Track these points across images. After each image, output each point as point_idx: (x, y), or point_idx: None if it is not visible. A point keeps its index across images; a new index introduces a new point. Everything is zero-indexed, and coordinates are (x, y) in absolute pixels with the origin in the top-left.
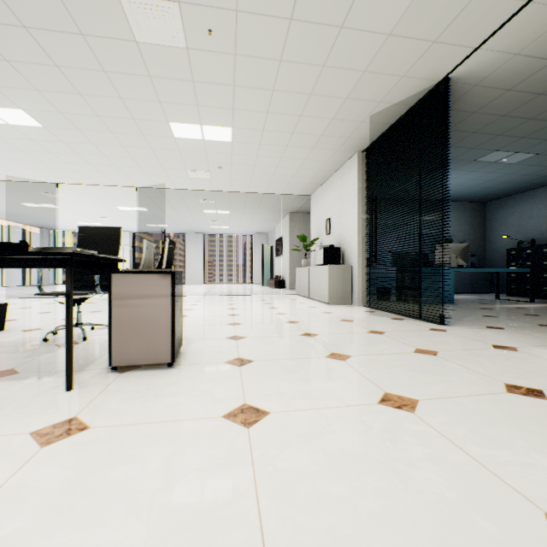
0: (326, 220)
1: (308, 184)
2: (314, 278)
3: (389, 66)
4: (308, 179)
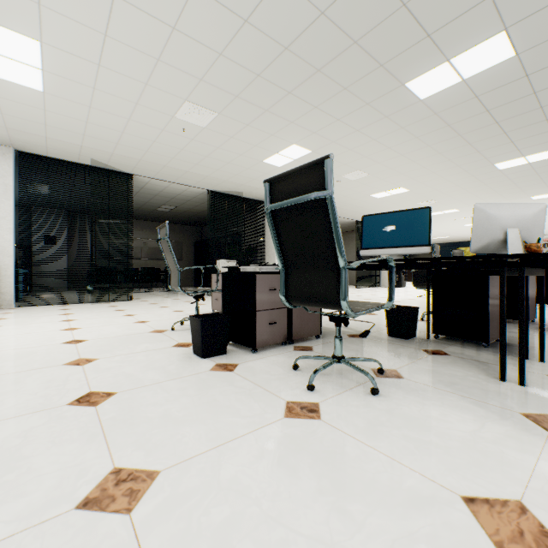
0: None
1: None
2: None
3: (144, 165)
4: None
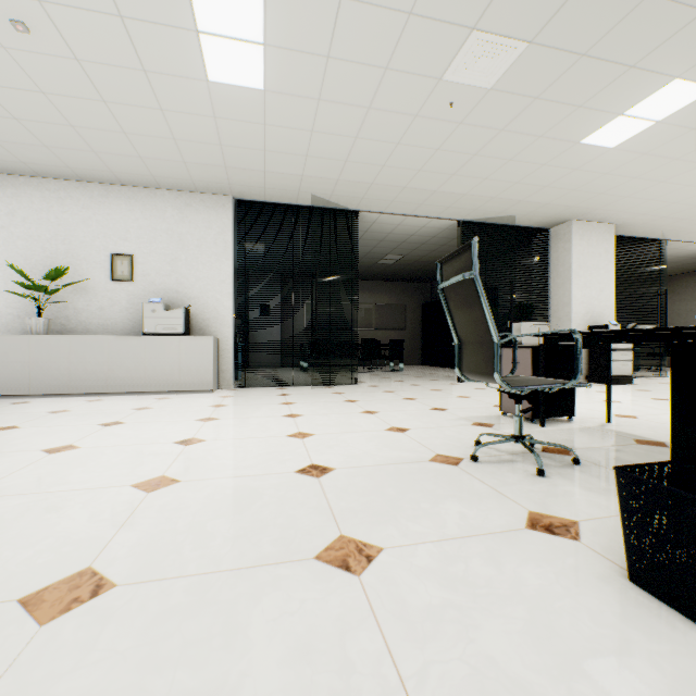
0: (116, 254)
1: (70, 168)
2: (142, 355)
3: (375, 191)
4: (93, 166)
